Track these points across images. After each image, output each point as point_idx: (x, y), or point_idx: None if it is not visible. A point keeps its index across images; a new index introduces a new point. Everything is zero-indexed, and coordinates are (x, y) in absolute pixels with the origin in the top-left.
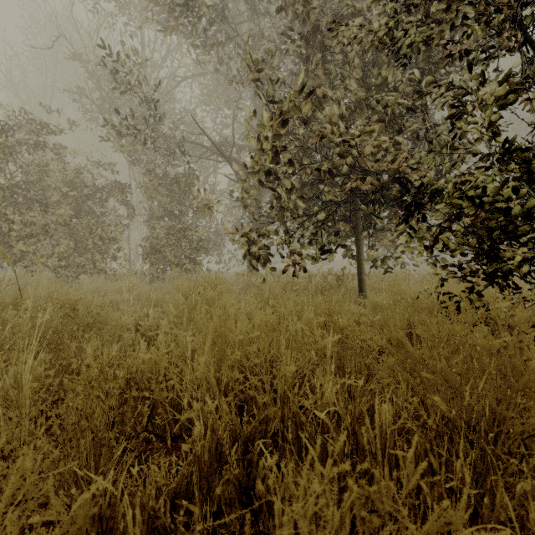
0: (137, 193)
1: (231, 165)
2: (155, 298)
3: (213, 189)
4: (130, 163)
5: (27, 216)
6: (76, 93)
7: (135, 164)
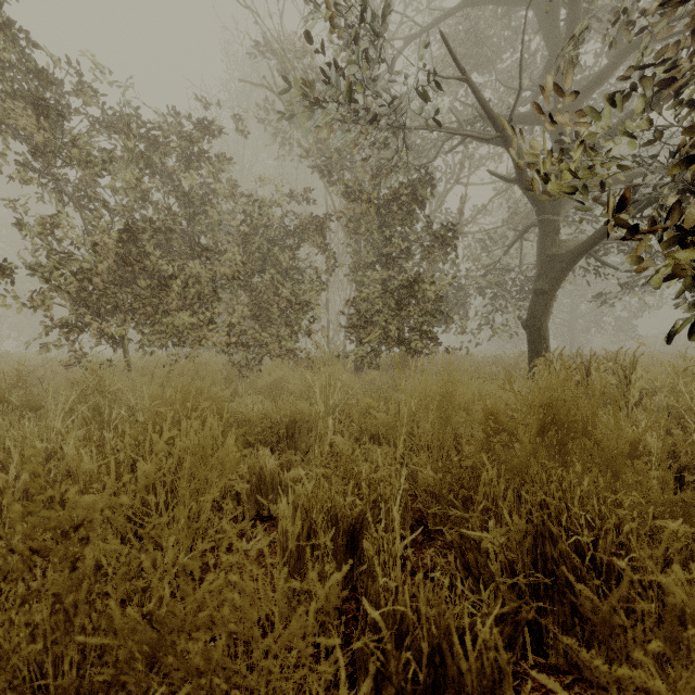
0: (338, 239)
1: (508, 145)
2: (382, 420)
3: (461, 207)
4: (329, 184)
5: (190, 269)
6: (256, 85)
7: (336, 184)
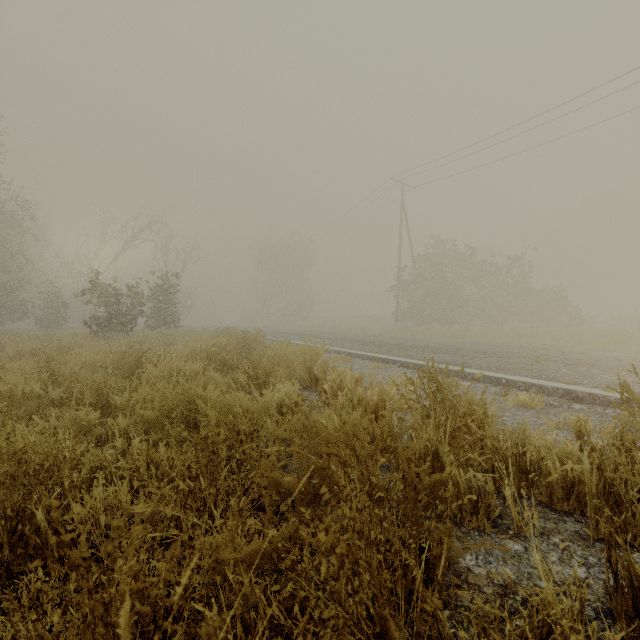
0: None
1: None
2: None
3: None
4: None
5: None
6: None
7: None
